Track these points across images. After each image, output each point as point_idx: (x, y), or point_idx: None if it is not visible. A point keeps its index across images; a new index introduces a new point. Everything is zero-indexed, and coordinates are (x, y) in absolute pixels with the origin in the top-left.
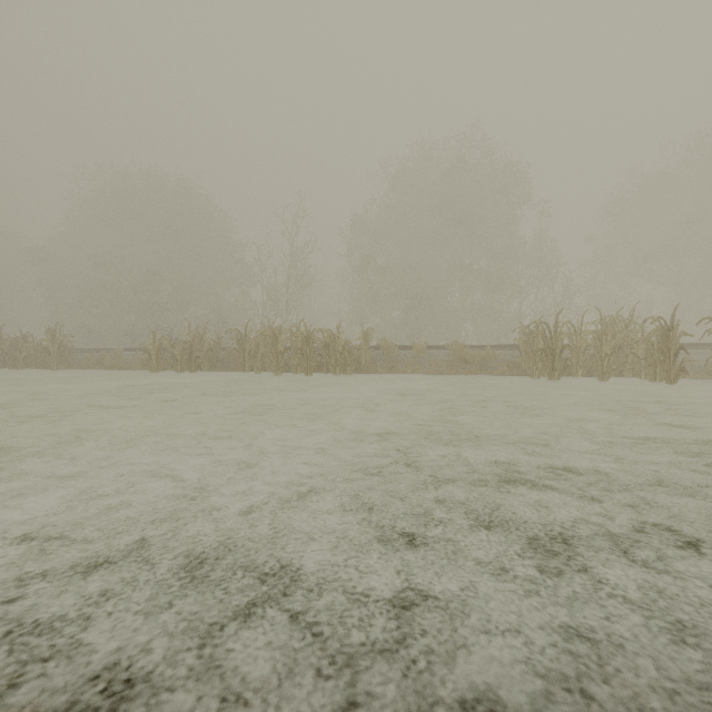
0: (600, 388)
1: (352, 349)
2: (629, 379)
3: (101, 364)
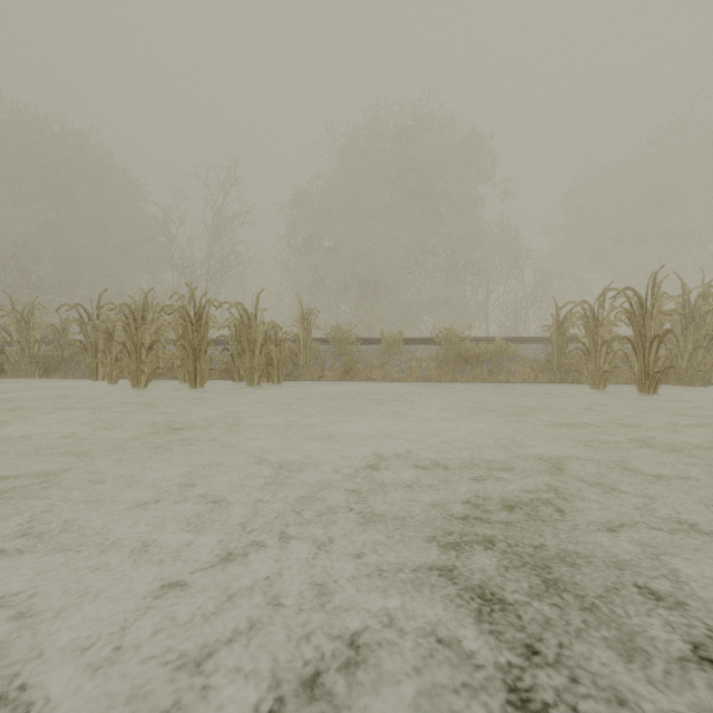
0: None
1: (281, 340)
2: None
3: None
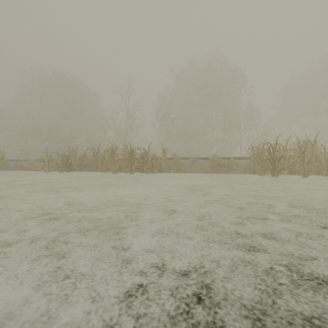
0: (303, 181)
1: (156, 159)
2: (313, 176)
3: (22, 167)
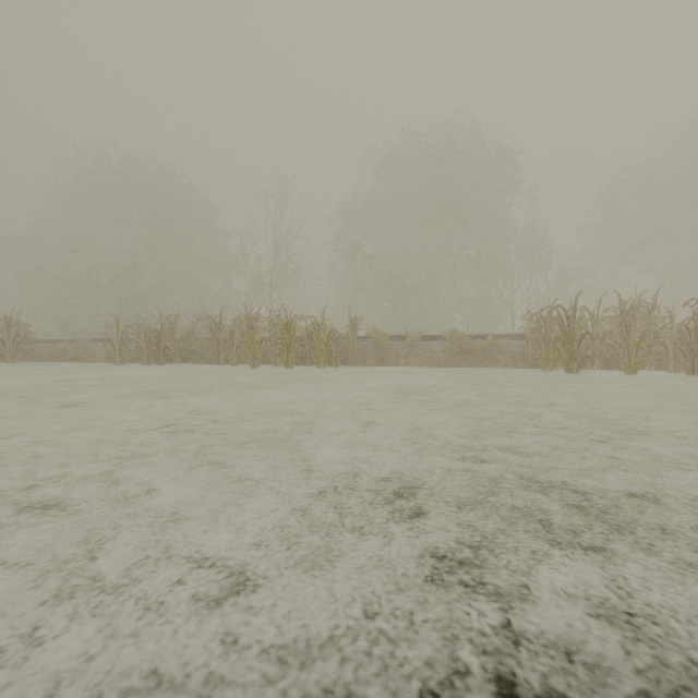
0: (627, 383)
1: (338, 339)
2: (651, 372)
3: (65, 356)
